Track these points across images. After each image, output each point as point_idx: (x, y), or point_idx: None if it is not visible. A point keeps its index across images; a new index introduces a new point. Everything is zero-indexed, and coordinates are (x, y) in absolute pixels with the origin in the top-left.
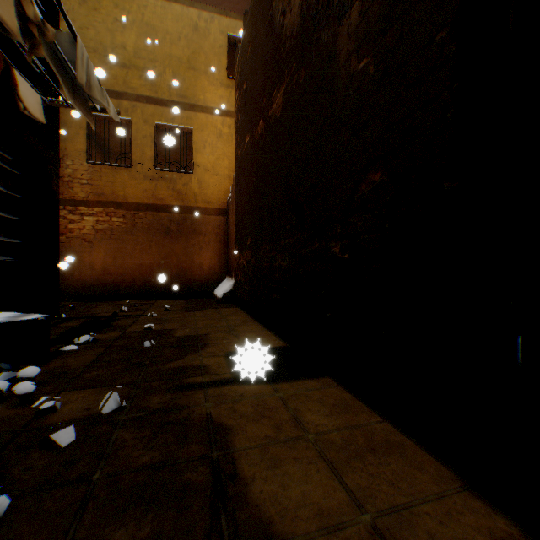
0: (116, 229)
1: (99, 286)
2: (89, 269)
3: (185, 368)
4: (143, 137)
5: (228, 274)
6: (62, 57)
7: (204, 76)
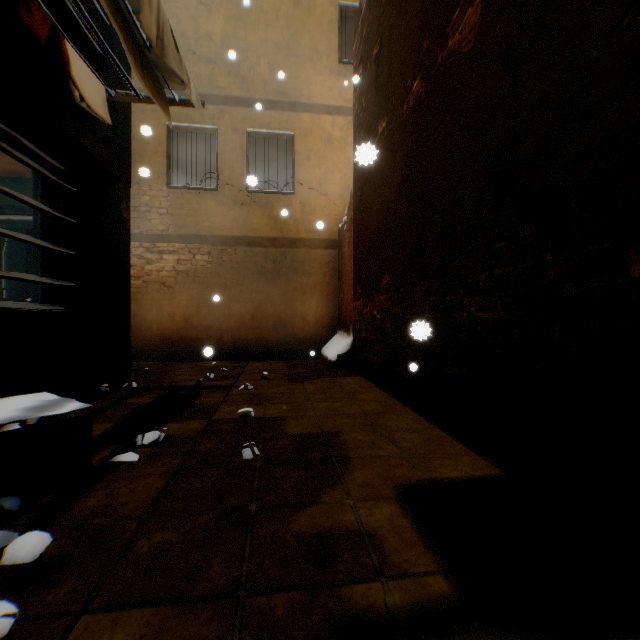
0: (199, 270)
1: (179, 342)
2: (168, 321)
3: (330, 537)
4: (231, 151)
5: (340, 328)
6: (123, 6)
7: (308, 64)
